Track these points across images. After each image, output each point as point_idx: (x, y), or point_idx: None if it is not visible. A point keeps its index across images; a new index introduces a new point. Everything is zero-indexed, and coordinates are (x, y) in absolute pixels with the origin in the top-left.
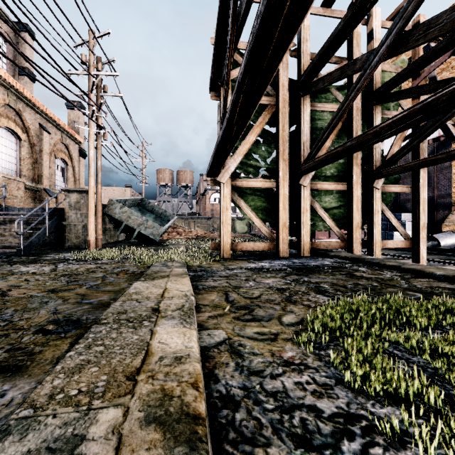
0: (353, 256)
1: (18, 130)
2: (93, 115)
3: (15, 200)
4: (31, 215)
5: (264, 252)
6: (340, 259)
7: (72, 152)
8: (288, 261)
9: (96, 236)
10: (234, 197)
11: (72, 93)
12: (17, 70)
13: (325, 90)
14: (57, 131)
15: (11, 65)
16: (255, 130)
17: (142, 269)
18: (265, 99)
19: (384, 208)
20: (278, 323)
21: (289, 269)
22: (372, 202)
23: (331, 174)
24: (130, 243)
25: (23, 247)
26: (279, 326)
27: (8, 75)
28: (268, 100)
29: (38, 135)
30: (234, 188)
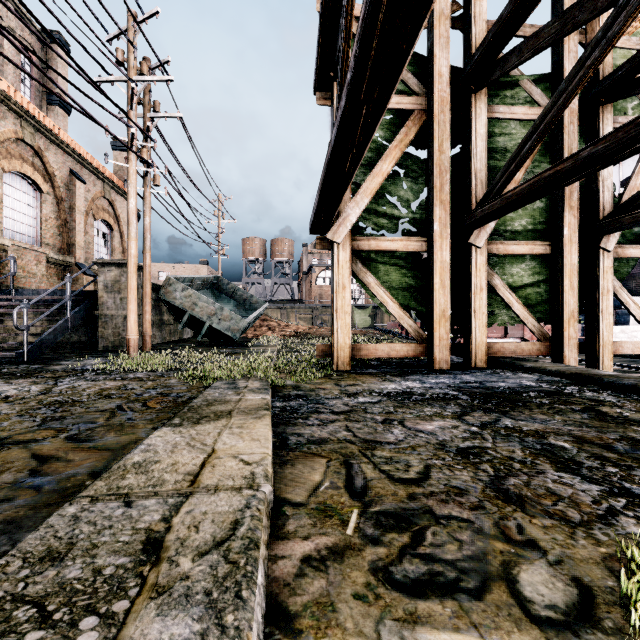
0: (573, 370)
1: (38, 177)
2: (133, 143)
3: (34, 280)
4: (51, 300)
5: (406, 360)
6: (546, 374)
7: (119, 211)
8: (454, 378)
9: (142, 332)
10: (355, 268)
11: (94, 101)
12: (45, 98)
13: (511, 84)
14: (97, 181)
15: (36, 90)
16: (392, 153)
17: (194, 391)
18: (408, 101)
19: (616, 286)
20: (515, 607)
21: (463, 397)
22: (596, 275)
23: (522, 227)
24: (197, 343)
25: (28, 348)
26: (526, 632)
27: (21, 95)
28: (413, 103)
29: (67, 185)
30: (356, 252)
